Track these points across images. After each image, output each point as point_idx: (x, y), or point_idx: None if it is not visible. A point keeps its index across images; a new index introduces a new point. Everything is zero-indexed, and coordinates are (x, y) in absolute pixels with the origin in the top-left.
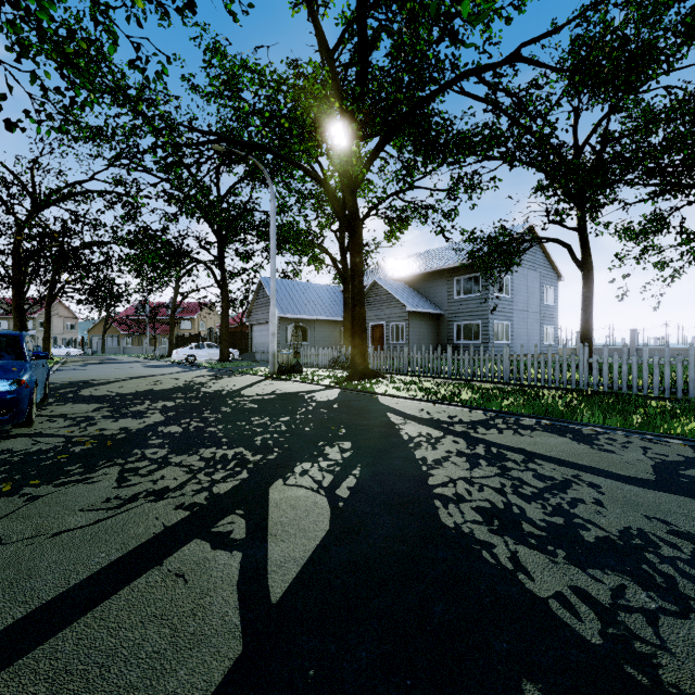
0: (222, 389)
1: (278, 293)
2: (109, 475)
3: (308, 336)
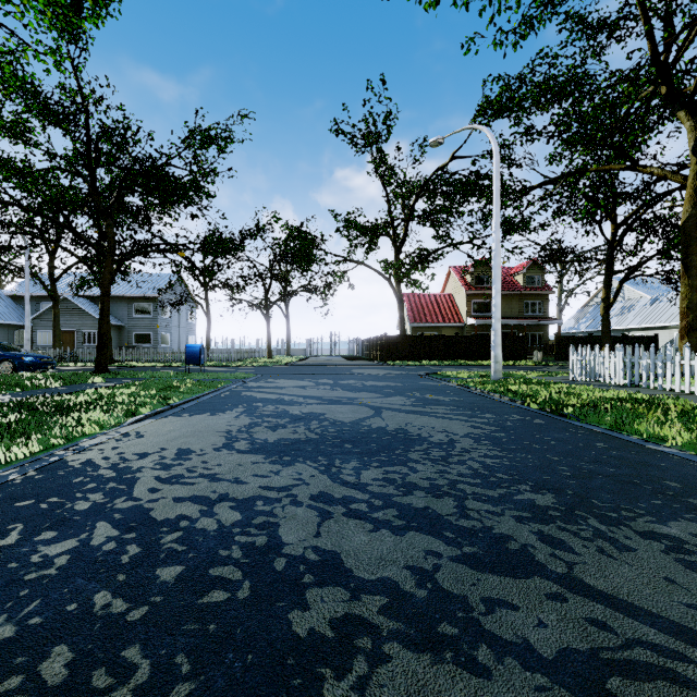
0: None
1: None
2: None
3: None
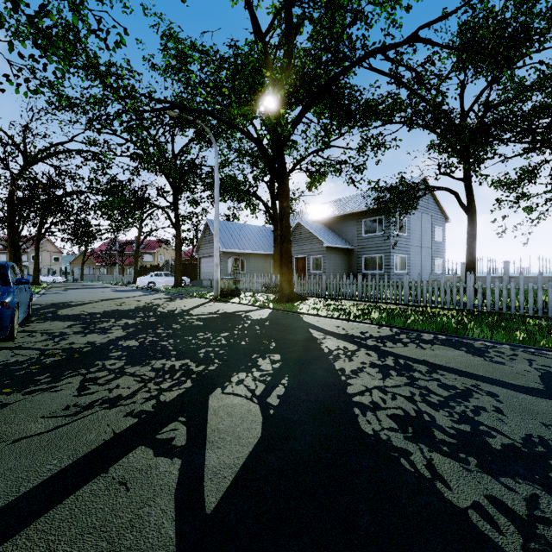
0: (174, 309)
1: (221, 232)
2: (71, 384)
3: (245, 266)
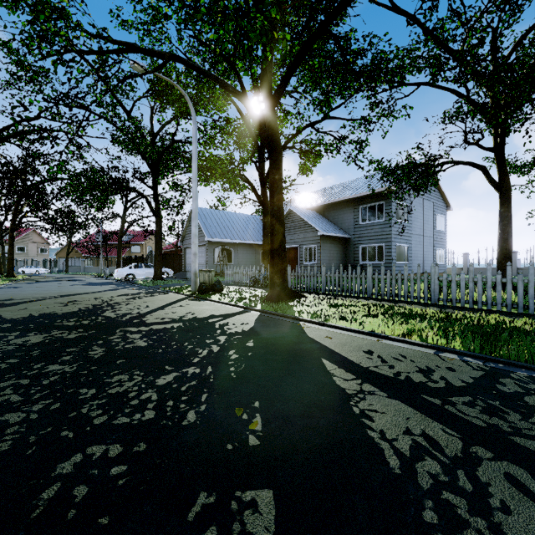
0: (128, 312)
1: (207, 221)
2: None
3: (233, 257)
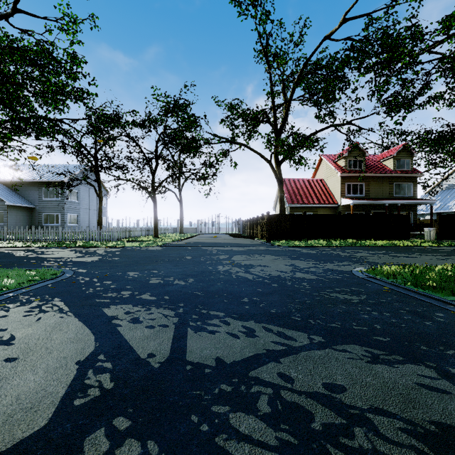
0: None
1: None
2: None
3: None
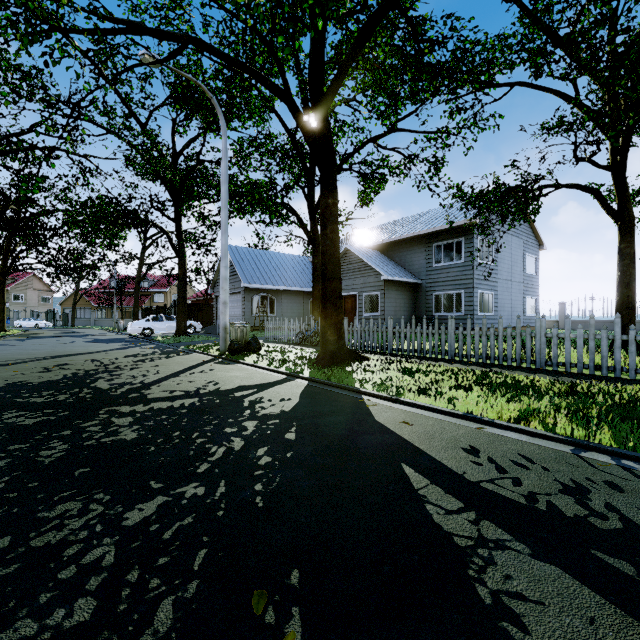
0: (127, 381)
1: (243, 262)
2: None
3: (276, 307)
